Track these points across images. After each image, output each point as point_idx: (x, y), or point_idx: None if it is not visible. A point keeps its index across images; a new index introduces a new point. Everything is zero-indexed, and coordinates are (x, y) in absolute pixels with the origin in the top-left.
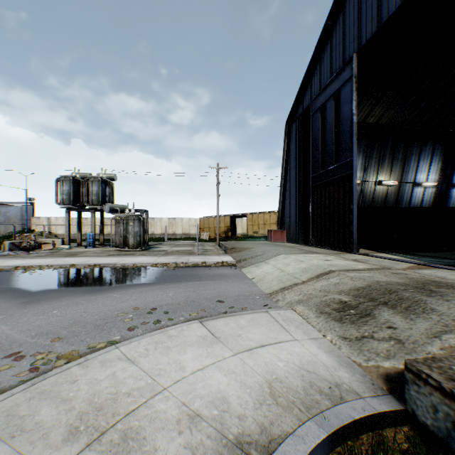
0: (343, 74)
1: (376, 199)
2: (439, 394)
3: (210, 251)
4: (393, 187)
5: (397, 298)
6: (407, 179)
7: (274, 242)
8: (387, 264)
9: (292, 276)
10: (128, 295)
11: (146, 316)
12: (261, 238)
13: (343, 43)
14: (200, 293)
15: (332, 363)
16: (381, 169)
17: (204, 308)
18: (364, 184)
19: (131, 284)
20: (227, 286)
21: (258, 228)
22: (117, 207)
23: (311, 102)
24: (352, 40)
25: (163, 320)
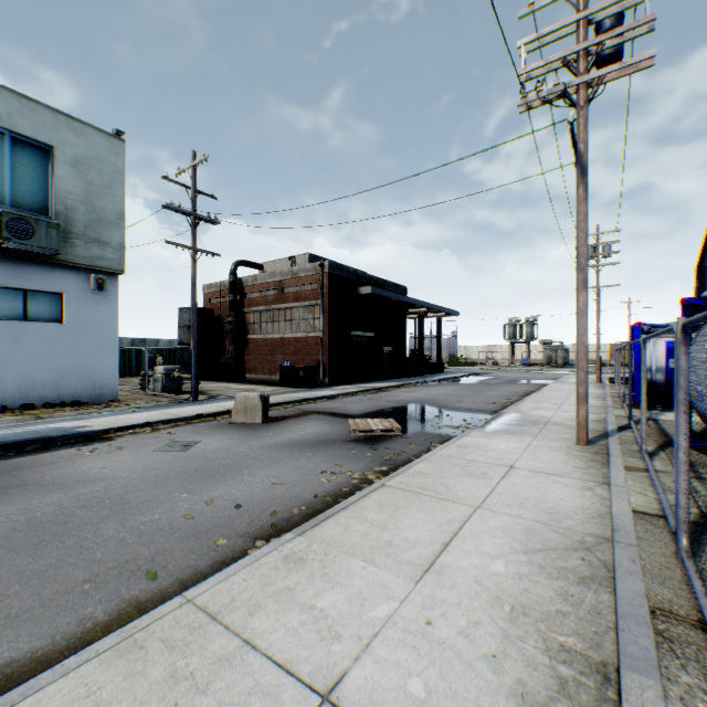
0: None
1: None
2: None
3: None
4: None
5: None
6: None
7: None
8: None
9: None
10: None
11: None
12: None
13: None
14: None
15: None
16: None
17: None
18: None
19: None
20: None
21: None
22: (546, 341)
23: (705, 265)
24: None
25: None
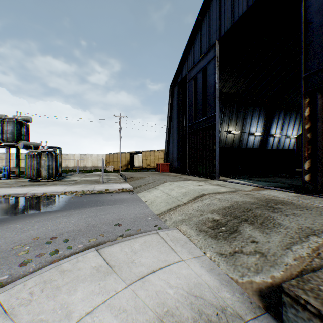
0: (209, 54)
1: (227, 143)
2: (319, 321)
3: (113, 180)
4: (237, 135)
5: (254, 215)
6: (245, 130)
7: (161, 172)
8: (239, 187)
9: (176, 199)
10: (31, 224)
11: (44, 246)
12: (152, 169)
13: (209, 33)
14: (101, 217)
15: (215, 283)
16: (230, 123)
17: (103, 232)
18: (220, 132)
19: (36, 213)
20: (125, 210)
21: (150, 162)
22: (31, 144)
23: (187, 73)
24: (215, 32)
25: (62, 249)
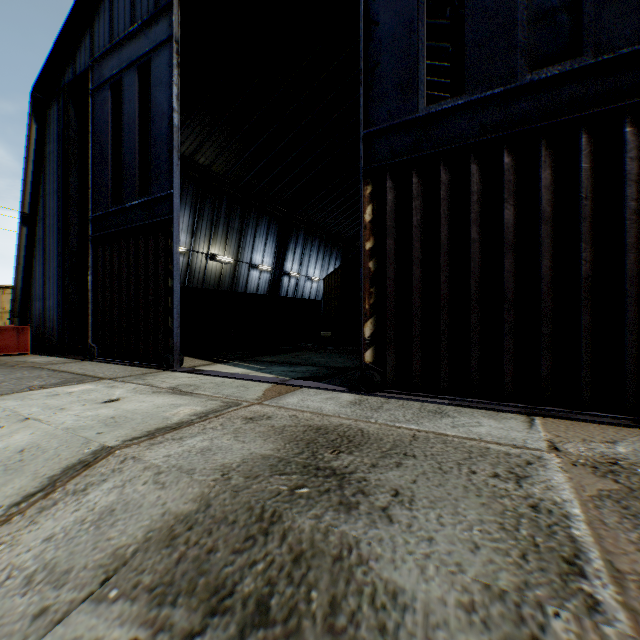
0: (155, 28)
1: (209, 280)
2: None
3: None
4: (229, 266)
5: (291, 553)
6: (244, 258)
7: None
8: (233, 392)
9: None
10: None
11: None
12: None
13: None
14: None
15: None
16: (215, 238)
17: None
18: (193, 255)
19: None
20: None
21: None
22: None
23: (93, 64)
24: None
25: None
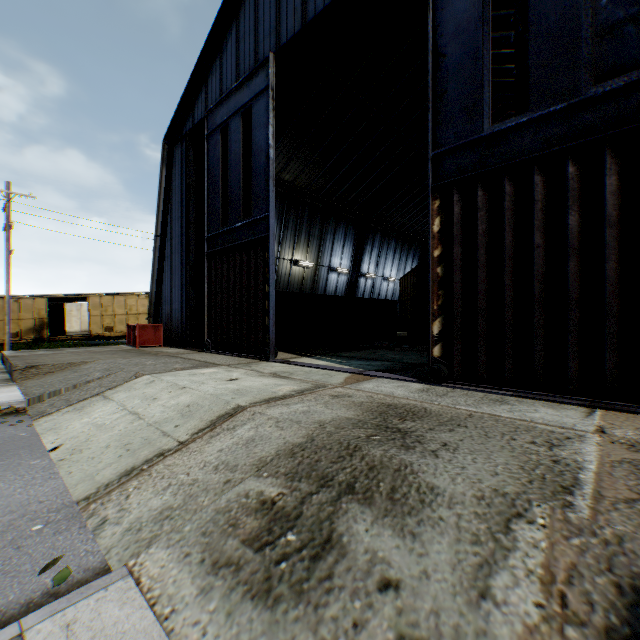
0: (255, 80)
1: (292, 283)
2: None
3: None
4: (310, 270)
5: (367, 466)
6: (323, 262)
7: (141, 346)
8: (320, 378)
9: (158, 429)
10: None
11: None
12: (122, 339)
13: (256, 32)
14: None
15: None
16: (298, 245)
17: None
18: (279, 262)
19: None
20: None
21: (114, 322)
22: None
23: (207, 114)
24: (269, 33)
25: None
